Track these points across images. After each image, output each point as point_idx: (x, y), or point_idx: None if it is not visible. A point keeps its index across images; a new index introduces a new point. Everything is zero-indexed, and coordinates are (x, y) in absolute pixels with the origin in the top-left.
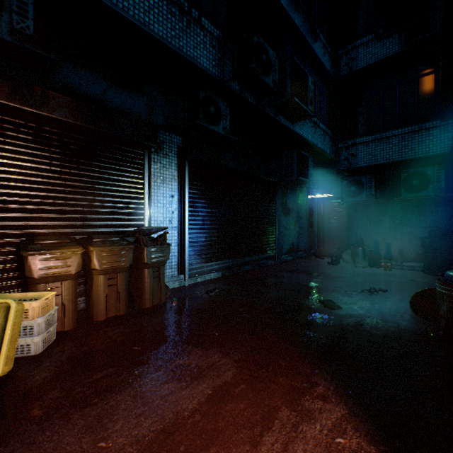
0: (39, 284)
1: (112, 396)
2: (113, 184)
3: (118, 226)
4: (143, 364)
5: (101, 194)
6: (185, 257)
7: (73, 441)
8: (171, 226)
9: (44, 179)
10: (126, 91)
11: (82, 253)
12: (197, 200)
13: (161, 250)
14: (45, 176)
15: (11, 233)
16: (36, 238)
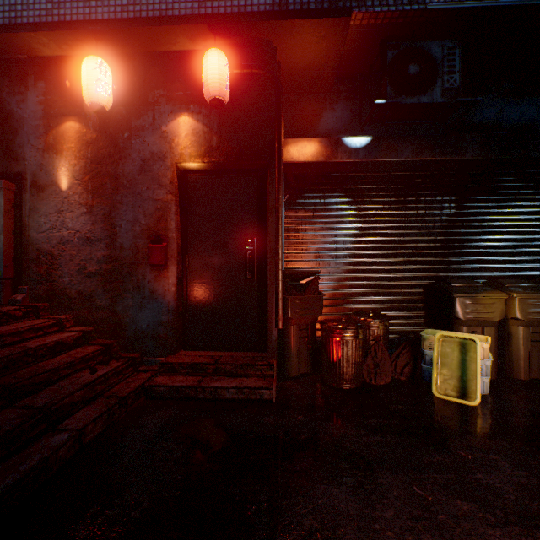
0: (463, 325)
1: None
2: (512, 218)
3: (518, 269)
4: None
5: (498, 232)
6: None
7: None
8: None
9: (444, 223)
10: (526, 99)
11: (504, 299)
12: None
13: None
14: (445, 220)
15: (420, 276)
16: (447, 281)
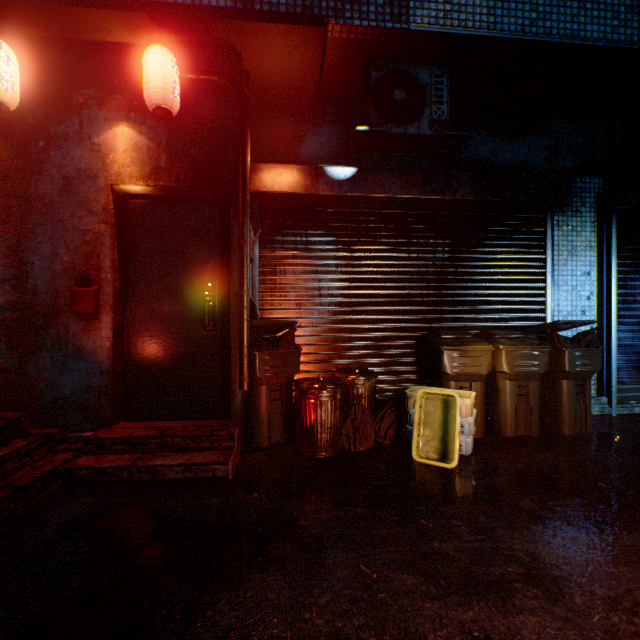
0: (451, 381)
1: (616, 532)
2: (505, 265)
3: (511, 319)
4: (632, 509)
5: (491, 279)
6: (609, 370)
7: (604, 562)
8: (584, 319)
9: (437, 269)
10: (519, 139)
11: (491, 352)
12: (632, 276)
13: (588, 355)
14: (438, 265)
15: (412, 327)
16: (438, 332)
